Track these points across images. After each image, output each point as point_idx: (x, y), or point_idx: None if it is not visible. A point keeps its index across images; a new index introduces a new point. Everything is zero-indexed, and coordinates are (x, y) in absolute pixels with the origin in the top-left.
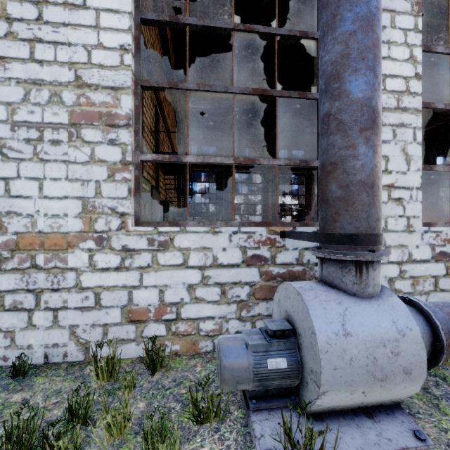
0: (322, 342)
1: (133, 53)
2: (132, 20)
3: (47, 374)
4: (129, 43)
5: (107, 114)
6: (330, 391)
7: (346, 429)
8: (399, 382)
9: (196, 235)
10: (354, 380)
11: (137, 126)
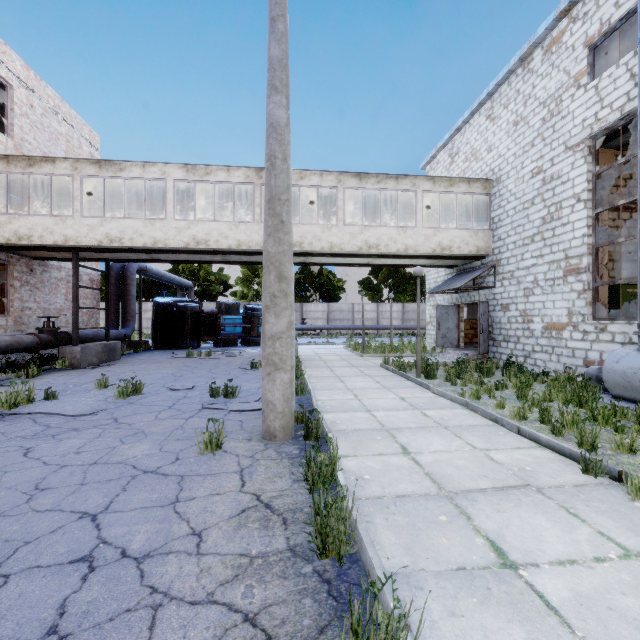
0: (605, 363)
1: (590, 233)
2: (588, 219)
3: None
4: (586, 232)
5: (577, 268)
6: (607, 381)
7: (620, 402)
8: (638, 386)
9: (619, 325)
10: (615, 379)
11: (593, 269)
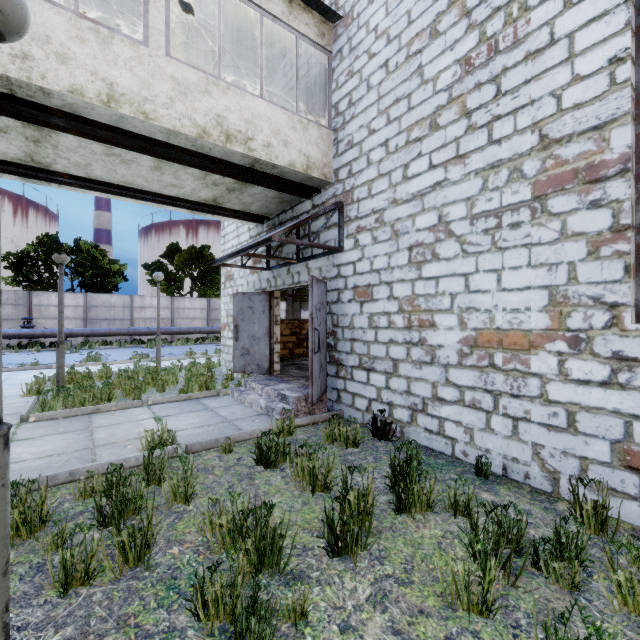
0: None
1: (632, 56)
2: (631, 8)
3: (509, 488)
4: (626, 46)
5: (586, 167)
6: None
7: None
8: None
9: None
10: None
11: (639, 167)
